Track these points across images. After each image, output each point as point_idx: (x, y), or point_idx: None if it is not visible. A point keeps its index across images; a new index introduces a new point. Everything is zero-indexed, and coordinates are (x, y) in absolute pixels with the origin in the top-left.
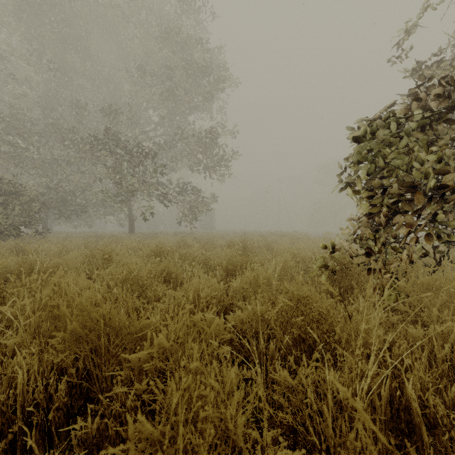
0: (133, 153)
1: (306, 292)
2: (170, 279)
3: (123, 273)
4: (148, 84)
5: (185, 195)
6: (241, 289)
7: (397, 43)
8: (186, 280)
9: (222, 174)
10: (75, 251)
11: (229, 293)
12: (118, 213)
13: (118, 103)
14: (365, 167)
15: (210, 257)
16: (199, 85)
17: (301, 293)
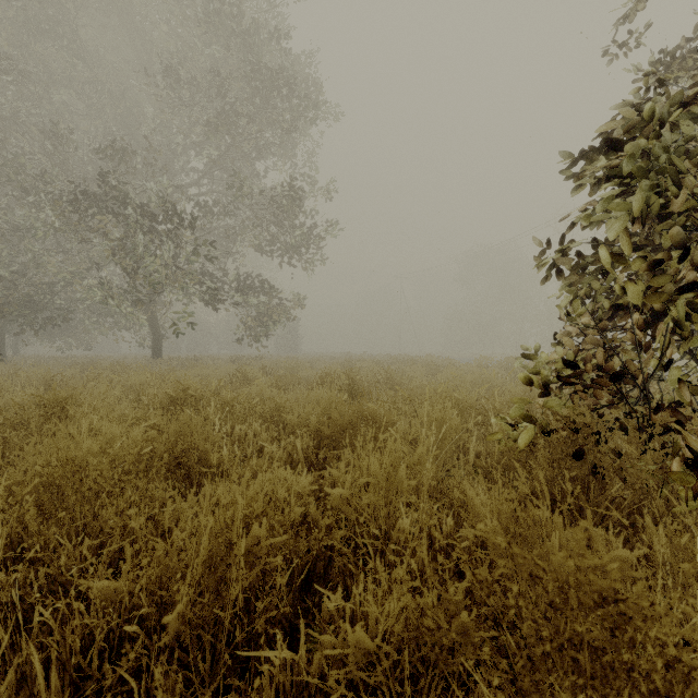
0: (153, 217)
1: (618, 586)
2: (190, 462)
3: (40, 465)
4: (183, 101)
5: (249, 294)
6: (353, 500)
7: (626, 17)
8: (229, 461)
9: (312, 261)
10: (6, 395)
11: (322, 521)
12: (131, 324)
13: (132, 135)
14: (642, 204)
15: (287, 403)
16: (272, 108)
17: (595, 590)
